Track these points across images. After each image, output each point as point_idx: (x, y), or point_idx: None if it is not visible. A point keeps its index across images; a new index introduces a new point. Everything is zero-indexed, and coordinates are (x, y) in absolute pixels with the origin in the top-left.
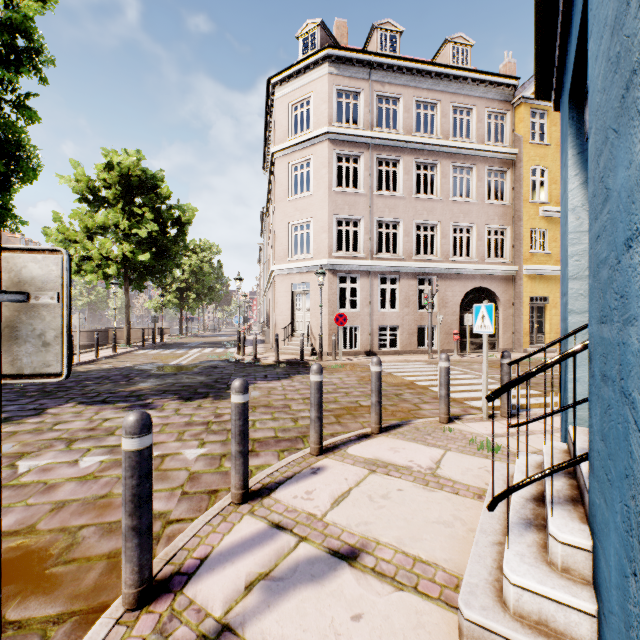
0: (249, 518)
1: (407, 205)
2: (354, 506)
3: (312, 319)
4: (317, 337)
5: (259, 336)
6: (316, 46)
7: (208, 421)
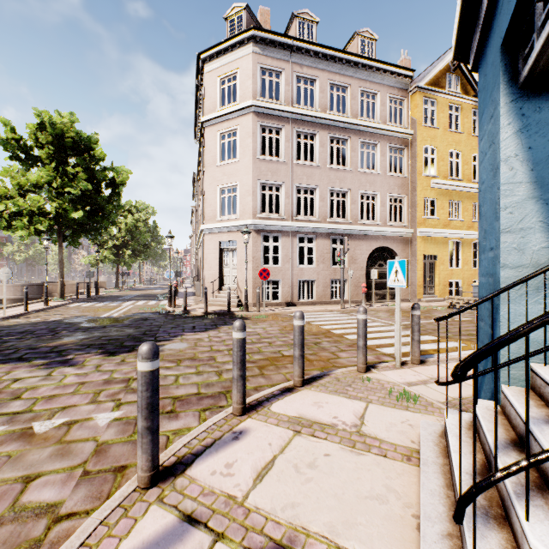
0: (156, 509)
1: (322, 174)
2: (279, 481)
3: (238, 274)
4: (243, 290)
5: (191, 289)
6: (242, 27)
7: (129, 378)
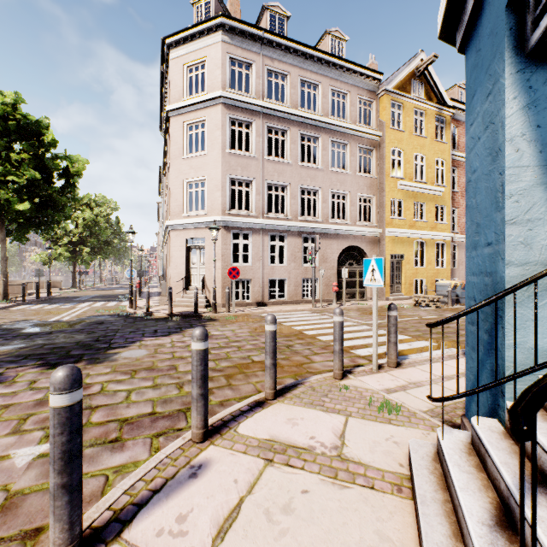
0: None
1: (294, 171)
2: (246, 538)
3: (207, 272)
4: (211, 290)
5: (157, 289)
6: (211, 14)
7: None
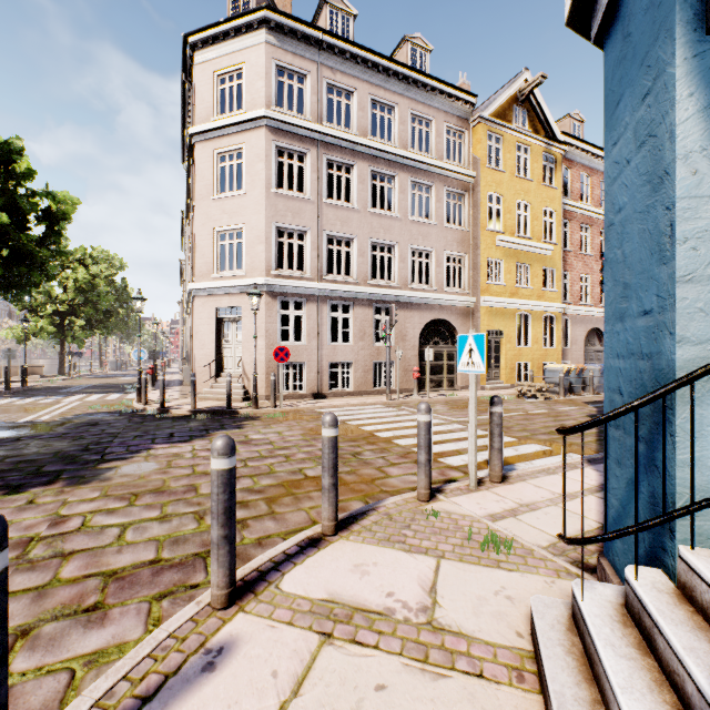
0: None
1: (362, 220)
2: None
3: (245, 354)
4: (251, 377)
5: (178, 375)
6: (250, 6)
7: (31, 537)
